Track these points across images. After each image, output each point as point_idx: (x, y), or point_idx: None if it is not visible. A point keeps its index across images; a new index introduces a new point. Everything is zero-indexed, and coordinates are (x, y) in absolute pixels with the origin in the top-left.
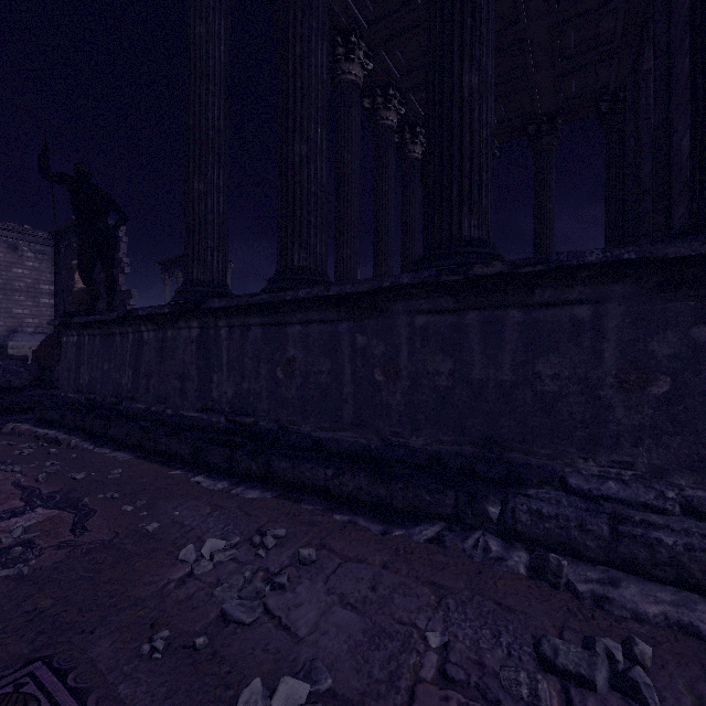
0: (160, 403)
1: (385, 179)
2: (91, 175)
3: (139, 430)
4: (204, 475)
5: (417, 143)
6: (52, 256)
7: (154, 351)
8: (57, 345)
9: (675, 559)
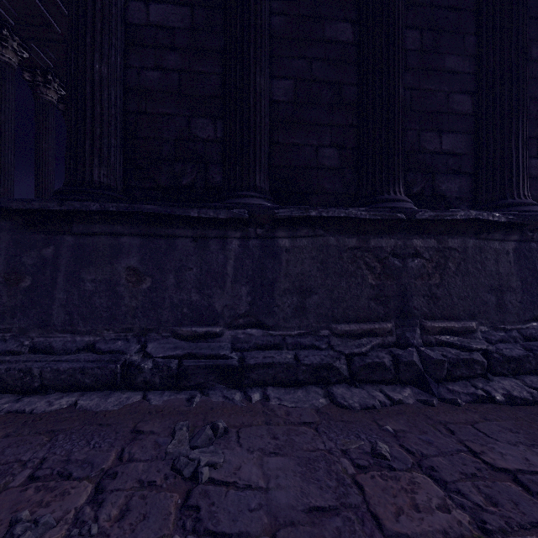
0: None
1: (1, 108)
2: None
3: None
4: None
5: (50, 89)
6: None
7: None
8: None
9: (1, 378)
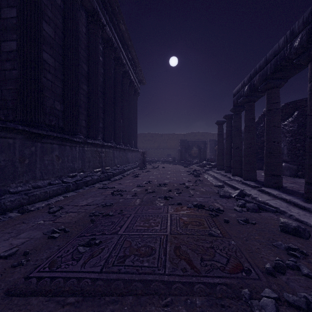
0: None
1: None
2: None
3: None
4: None
5: None
6: None
7: None
8: None
9: (39, 196)
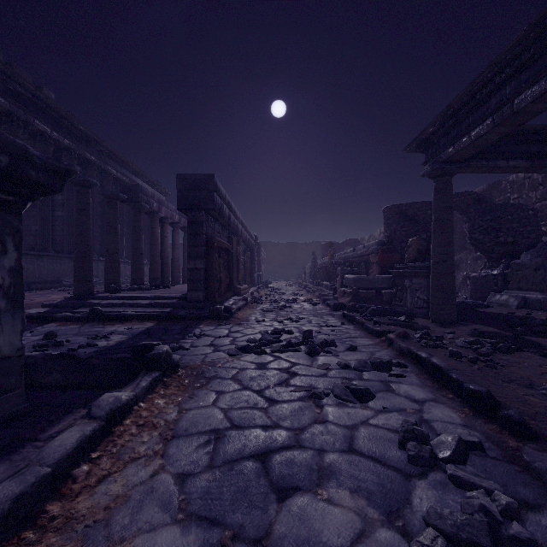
0: None
1: None
2: None
3: None
4: None
5: None
6: None
7: None
8: None
9: None
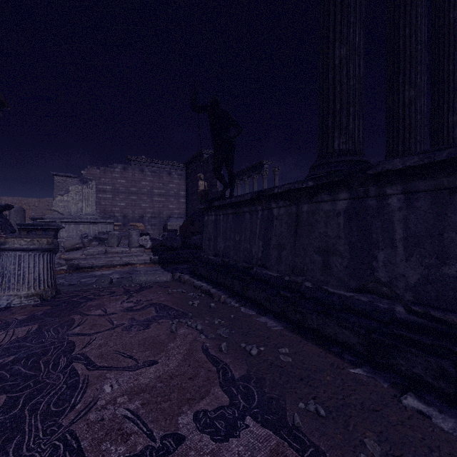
0: (295, 274)
1: None
2: (219, 104)
3: (279, 298)
4: (414, 395)
5: None
6: (184, 176)
7: (286, 225)
8: (191, 224)
9: None
